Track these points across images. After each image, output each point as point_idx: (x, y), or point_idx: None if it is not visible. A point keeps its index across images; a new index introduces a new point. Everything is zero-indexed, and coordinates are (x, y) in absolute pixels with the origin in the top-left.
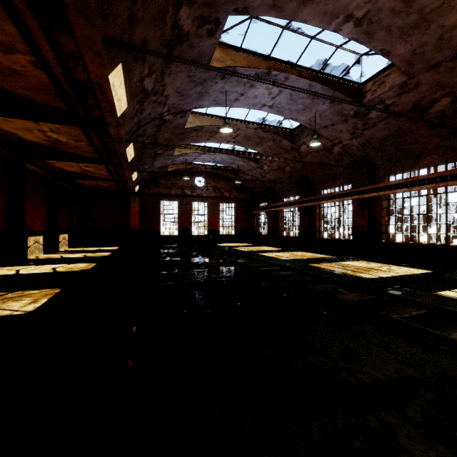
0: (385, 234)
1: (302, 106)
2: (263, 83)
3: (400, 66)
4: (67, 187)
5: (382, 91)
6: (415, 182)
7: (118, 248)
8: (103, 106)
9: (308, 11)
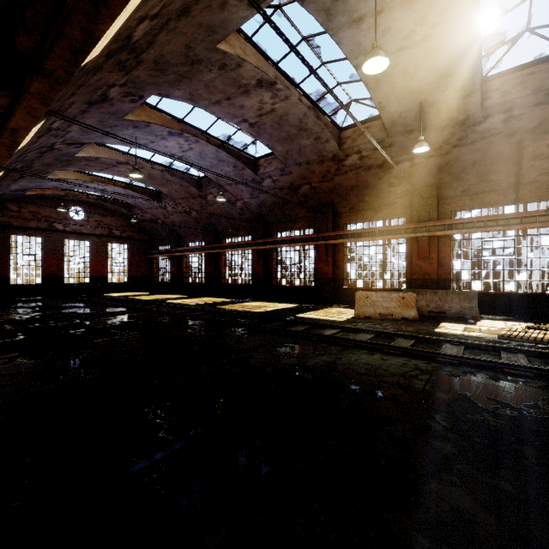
0: (275, 279)
1: (210, 163)
2: (175, 139)
3: (280, 157)
4: None
5: (270, 170)
6: (292, 240)
7: None
8: (2, 141)
9: (217, 109)
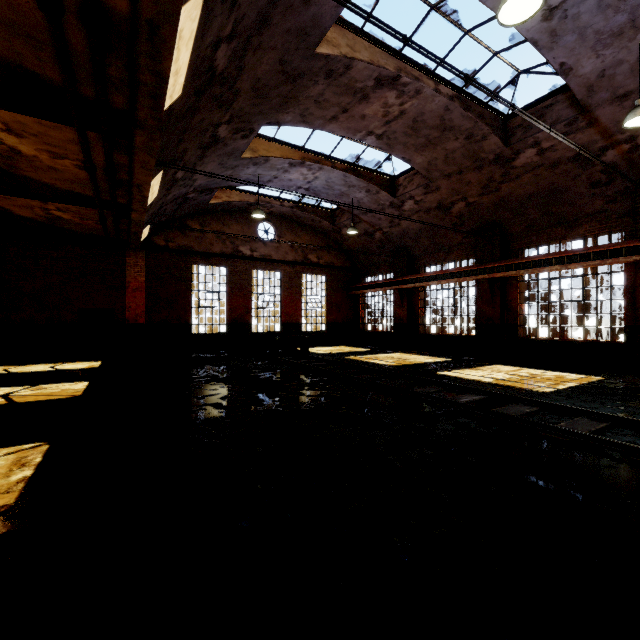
0: None
1: (625, 17)
2: None
3: None
4: None
5: None
6: None
7: (100, 364)
8: None
9: None
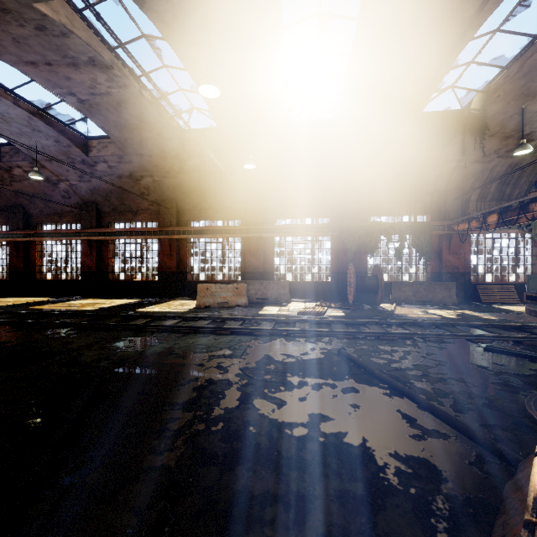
0: (113, 274)
1: (18, 130)
2: None
3: (118, 143)
4: None
5: (106, 154)
6: (133, 232)
7: None
8: None
9: (31, 70)
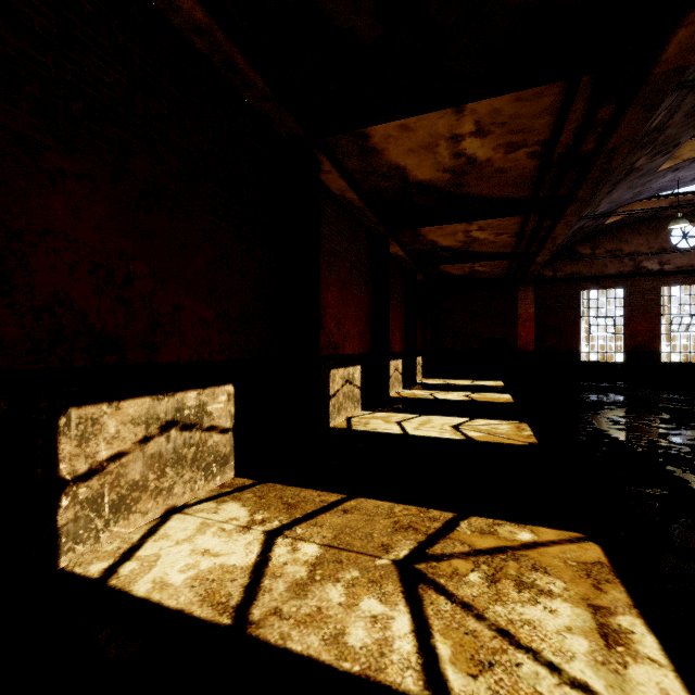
0: None
1: None
2: None
3: None
4: (422, 282)
5: None
6: None
7: (503, 383)
8: None
9: None
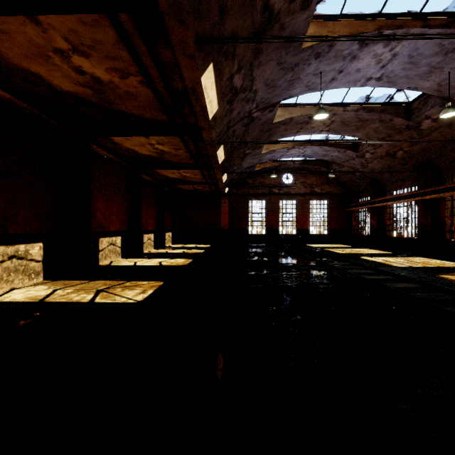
0: None
1: (427, 67)
2: (369, 51)
3: None
4: (171, 192)
5: None
6: None
7: (210, 245)
8: (196, 111)
9: None
